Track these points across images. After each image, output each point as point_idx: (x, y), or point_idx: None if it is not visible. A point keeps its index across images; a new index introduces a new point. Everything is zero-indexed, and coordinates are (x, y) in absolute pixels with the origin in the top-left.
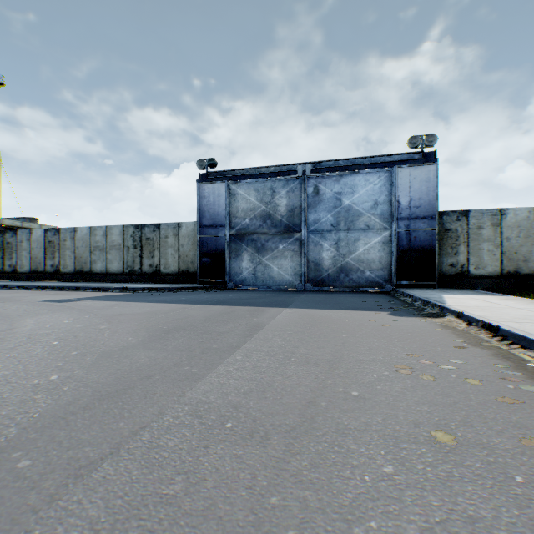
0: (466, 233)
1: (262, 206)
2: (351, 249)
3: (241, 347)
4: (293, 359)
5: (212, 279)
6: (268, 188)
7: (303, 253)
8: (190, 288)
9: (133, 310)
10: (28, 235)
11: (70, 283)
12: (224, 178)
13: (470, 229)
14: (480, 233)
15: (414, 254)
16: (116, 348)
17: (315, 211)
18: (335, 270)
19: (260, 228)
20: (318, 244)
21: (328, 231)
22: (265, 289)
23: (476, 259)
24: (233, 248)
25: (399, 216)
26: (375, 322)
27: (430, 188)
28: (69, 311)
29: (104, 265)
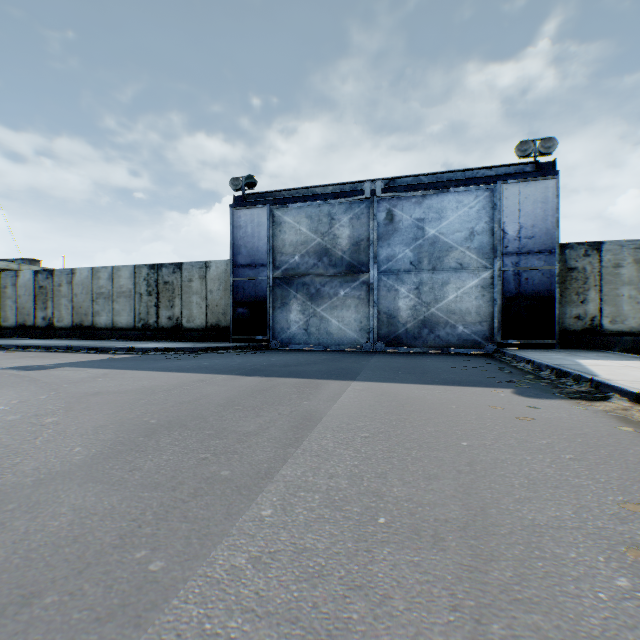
0: (598, 273)
1: (317, 238)
2: (438, 296)
3: (275, 476)
4: (382, 517)
5: (250, 337)
6: (324, 215)
7: (372, 301)
8: (220, 348)
9: (121, 385)
10: (14, 279)
11: (64, 341)
12: (266, 202)
13: (603, 267)
14: (617, 273)
15: (525, 302)
16: (31, 478)
17: (389, 244)
18: (416, 324)
19: (314, 267)
20: (392, 288)
21: (406, 271)
22: (321, 350)
23: (612, 310)
24: (278, 294)
25: (504, 250)
26: (501, 410)
27: (548, 211)
28: (25, 387)
29: (110, 318)
